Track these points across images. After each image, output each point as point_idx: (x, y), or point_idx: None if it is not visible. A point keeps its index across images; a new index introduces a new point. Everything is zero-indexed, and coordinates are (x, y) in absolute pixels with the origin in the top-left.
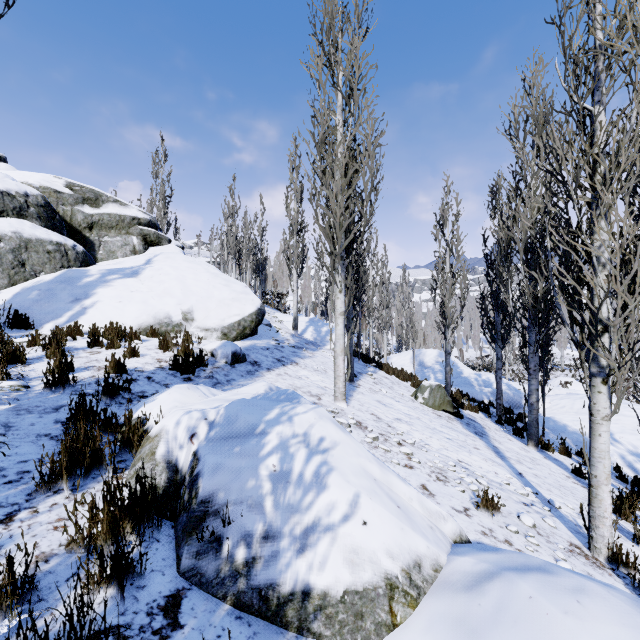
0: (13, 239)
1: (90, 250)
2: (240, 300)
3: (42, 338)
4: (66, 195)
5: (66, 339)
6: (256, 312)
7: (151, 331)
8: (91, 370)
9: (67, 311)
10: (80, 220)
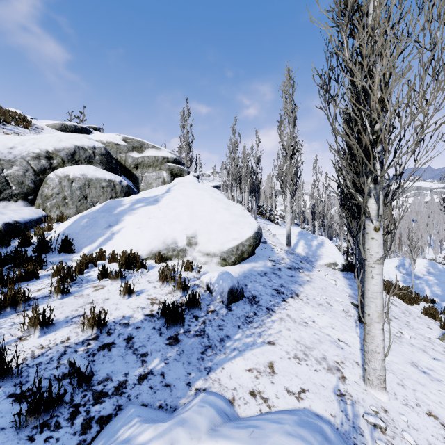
0: (81, 179)
1: (136, 183)
2: (238, 223)
3: (66, 267)
4: (122, 146)
5: (84, 269)
6: (253, 236)
7: (158, 257)
8: (73, 324)
9: (101, 236)
10: (130, 162)
